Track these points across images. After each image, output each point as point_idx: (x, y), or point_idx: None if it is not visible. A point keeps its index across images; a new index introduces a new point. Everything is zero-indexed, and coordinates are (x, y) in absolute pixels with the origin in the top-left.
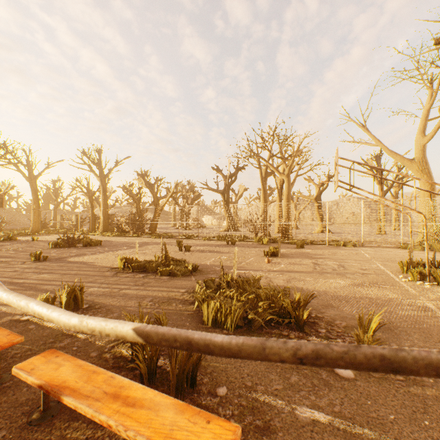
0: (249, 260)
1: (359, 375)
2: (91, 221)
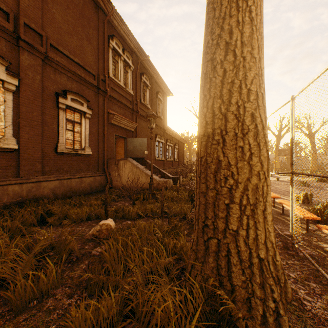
0: None
1: None
2: None
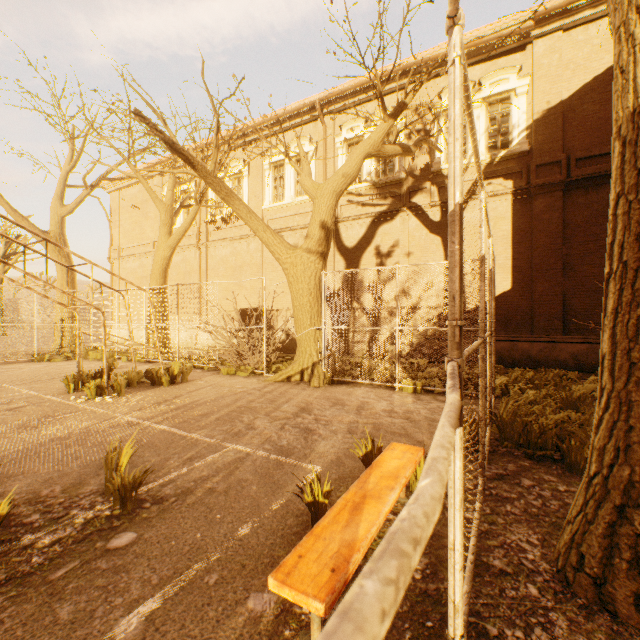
0: None
1: (141, 527)
2: None
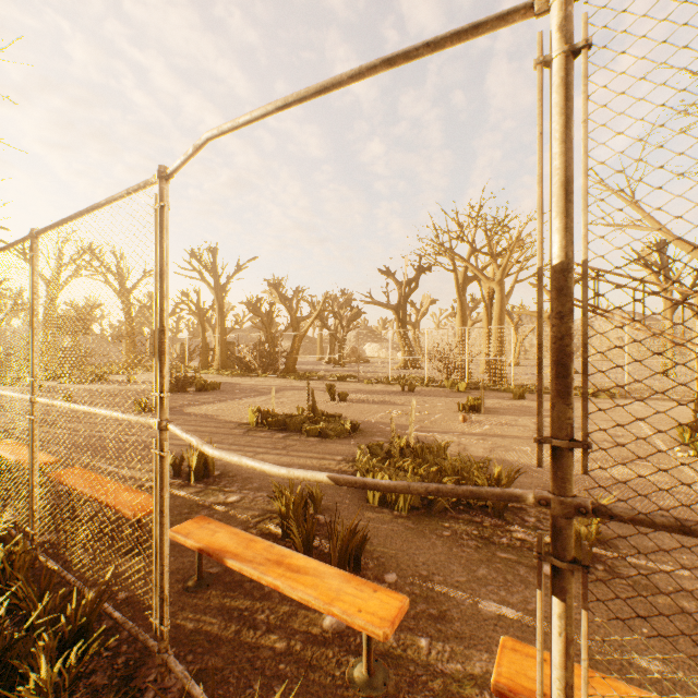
0: (435, 416)
1: None
2: (203, 352)
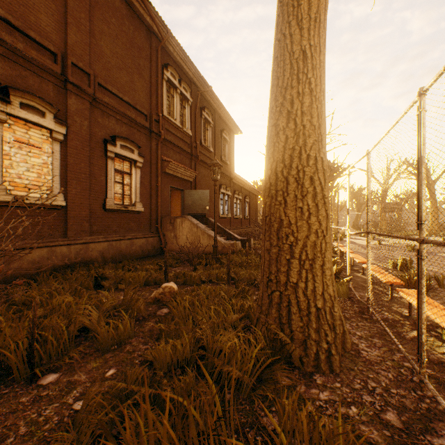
0: None
1: None
2: None
